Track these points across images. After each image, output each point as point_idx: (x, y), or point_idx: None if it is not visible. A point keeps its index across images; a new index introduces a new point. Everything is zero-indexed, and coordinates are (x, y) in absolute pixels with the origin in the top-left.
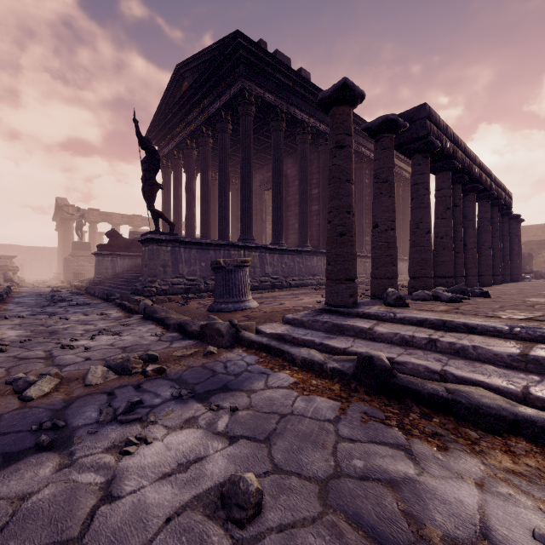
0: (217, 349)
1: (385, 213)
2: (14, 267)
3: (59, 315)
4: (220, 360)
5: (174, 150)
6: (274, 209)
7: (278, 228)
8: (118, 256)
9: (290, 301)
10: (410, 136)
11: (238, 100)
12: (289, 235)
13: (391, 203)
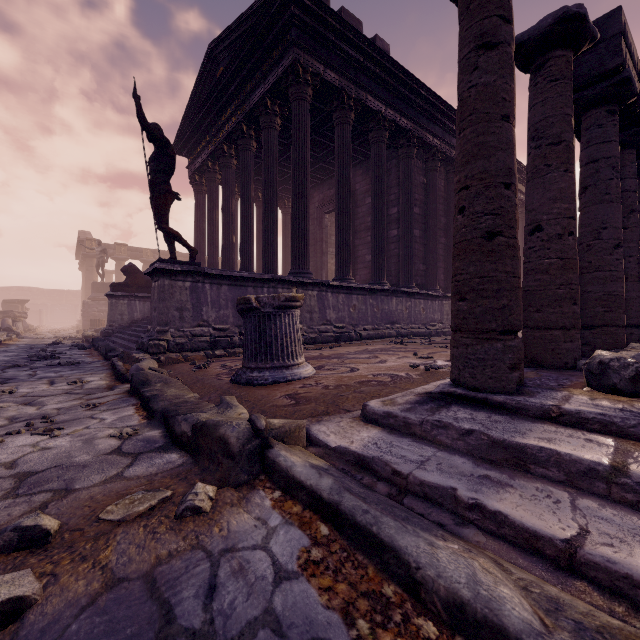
0: (216, 491)
1: (557, 202)
2: (22, 313)
3: (10, 383)
4: (208, 546)
5: (209, 160)
6: (339, 231)
7: (344, 258)
8: (137, 299)
9: (367, 363)
10: (586, 74)
11: (289, 80)
12: (358, 270)
13: (569, 182)
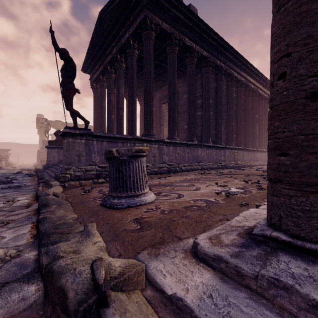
0: None
1: None
2: (6, 156)
3: None
4: None
5: (100, 75)
6: (169, 112)
7: (173, 127)
8: (62, 149)
9: (188, 190)
10: None
11: (142, 27)
12: (180, 133)
13: None
